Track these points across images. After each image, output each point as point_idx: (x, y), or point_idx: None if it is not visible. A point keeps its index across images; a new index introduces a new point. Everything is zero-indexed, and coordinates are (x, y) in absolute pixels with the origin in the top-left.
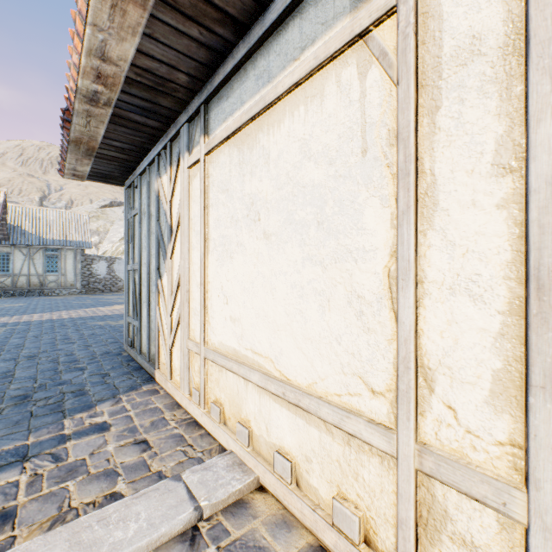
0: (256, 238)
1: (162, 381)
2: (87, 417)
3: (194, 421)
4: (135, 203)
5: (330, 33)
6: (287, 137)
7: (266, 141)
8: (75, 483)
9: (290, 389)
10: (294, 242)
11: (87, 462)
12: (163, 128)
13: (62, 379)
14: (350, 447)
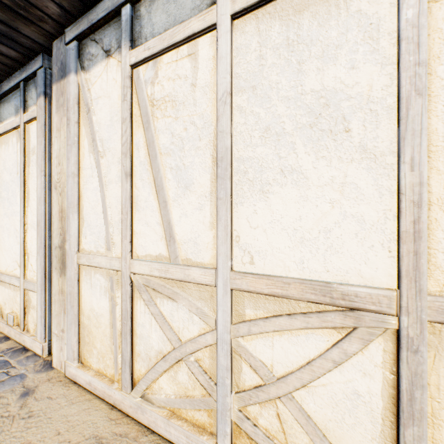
0: None
1: None
2: None
3: None
4: None
5: (11, 119)
6: (0, 157)
7: None
8: None
9: None
10: (2, 206)
11: None
12: None
13: None
14: (15, 291)
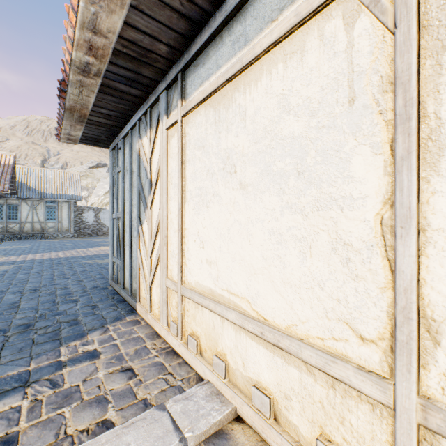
0: (232, 189)
1: (143, 313)
2: (80, 344)
3: (172, 350)
4: (119, 162)
5: None
6: (264, 94)
7: (242, 99)
8: (70, 409)
9: (268, 329)
10: (272, 192)
11: (80, 389)
12: (144, 97)
13: (59, 310)
14: (335, 390)
